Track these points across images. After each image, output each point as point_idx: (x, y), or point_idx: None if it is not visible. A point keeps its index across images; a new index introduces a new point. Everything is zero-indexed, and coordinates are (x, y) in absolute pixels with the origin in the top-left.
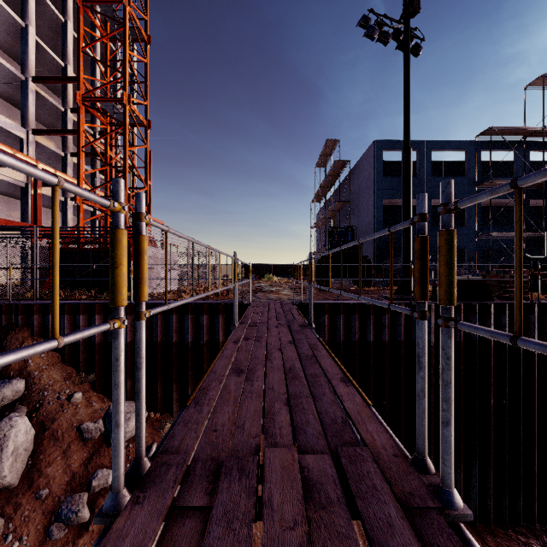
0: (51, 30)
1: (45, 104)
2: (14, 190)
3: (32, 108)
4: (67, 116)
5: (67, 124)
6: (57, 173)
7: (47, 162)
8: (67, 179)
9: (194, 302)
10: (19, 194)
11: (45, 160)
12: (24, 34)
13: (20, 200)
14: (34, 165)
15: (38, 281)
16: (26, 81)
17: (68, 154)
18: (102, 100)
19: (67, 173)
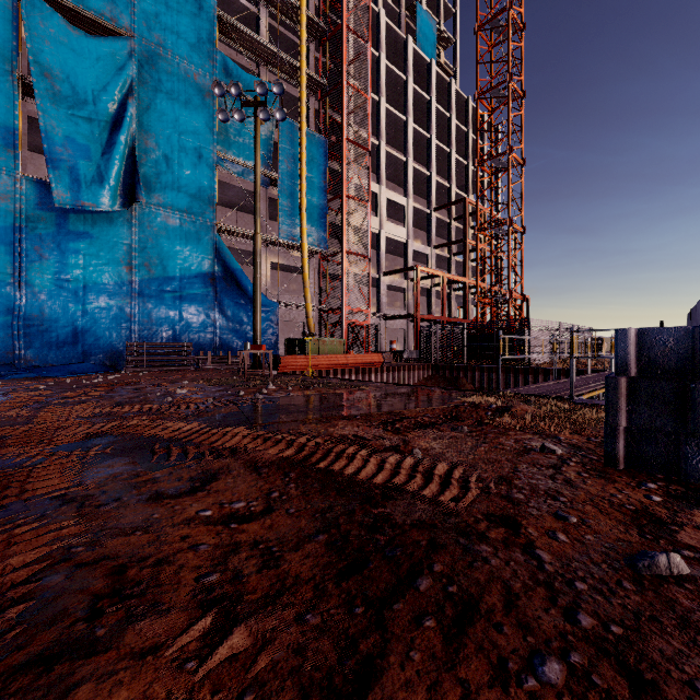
0: (439, 161)
1: (438, 222)
2: (421, 291)
3: (433, 231)
4: (451, 225)
5: (451, 231)
6: (453, 277)
7: (436, 264)
8: (458, 279)
9: (565, 369)
10: (423, 293)
11: (435, 262)
12: (429, 180)
13: (427, 298)
14: (442, 276)
15: (465, 354)
16: (430, 213)
17: (452, 255)
18: (492, 228)
19: (451, 271)
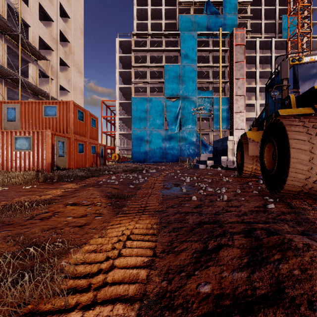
0: None
1: None
2: None
3: None
4: None
5: None
6: None
7: None
8: None
9: None
10: None
11: None
12: None
13: None
14: None
15: None
16: None
17: None
18: None
19: None
